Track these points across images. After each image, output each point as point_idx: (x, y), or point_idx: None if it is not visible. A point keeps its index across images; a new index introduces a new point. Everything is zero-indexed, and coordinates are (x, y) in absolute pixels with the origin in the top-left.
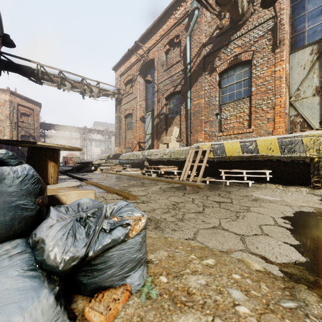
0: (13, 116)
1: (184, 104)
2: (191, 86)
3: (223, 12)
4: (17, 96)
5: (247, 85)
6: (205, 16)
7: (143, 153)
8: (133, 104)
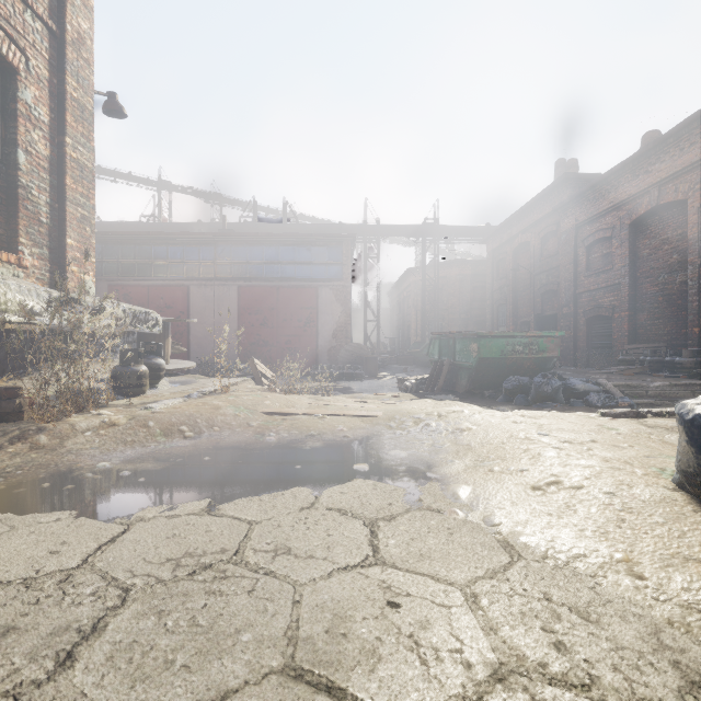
0: None
1: None
2: None
3: None
4: None
5: None
6: None
7: None
8: None
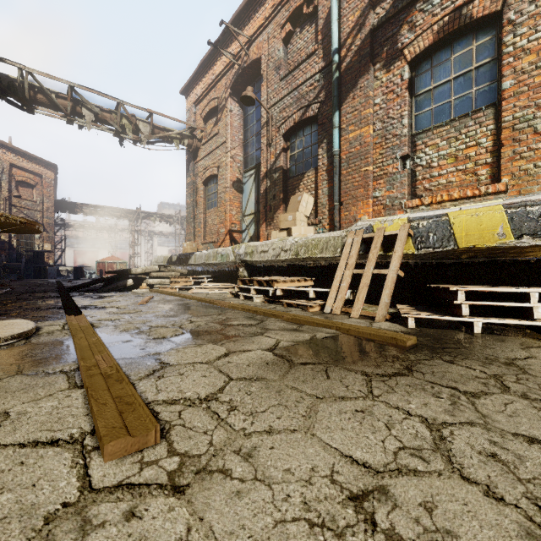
0: (1, 187)
1: (326, 143)
2: (343, 100)
3: None
4: (9, 149)
5: (488, 78)
6: None
7: (236, 249)
8: (218, 156)
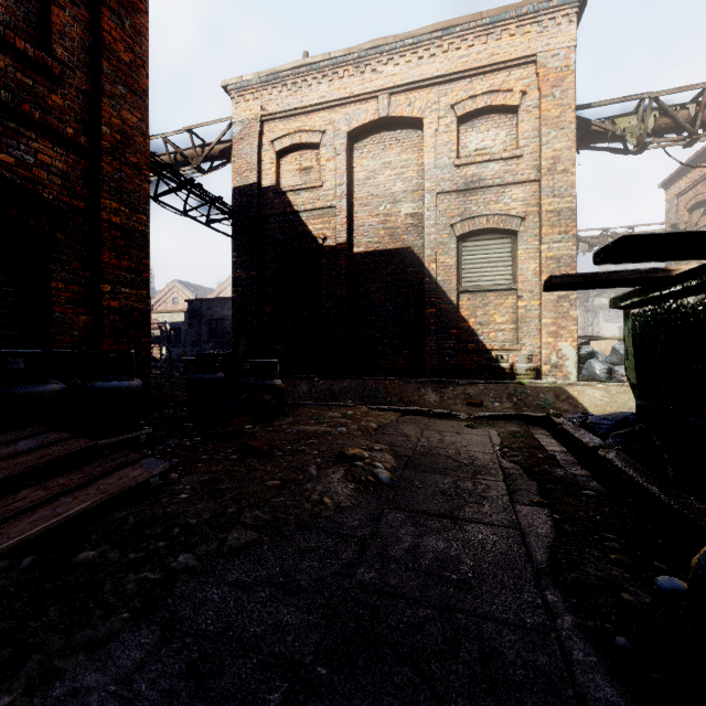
0: None
1: None
2: None
3: None
4: None
5: None
6: None
7: None
8: None
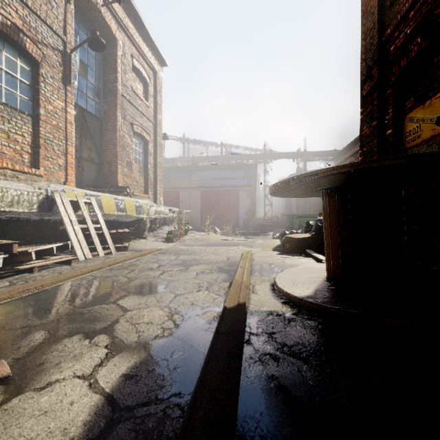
0: None
1: None
2: None
3: None
4: None
5: (28, 95)
6: None
7: None
8: None
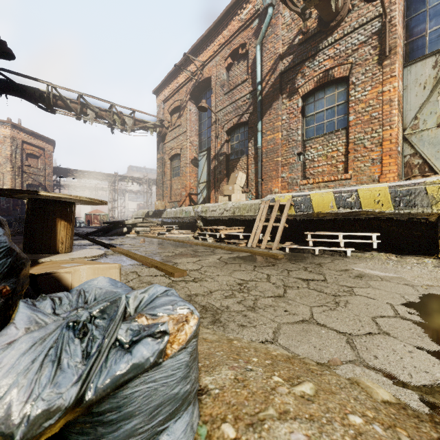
0: (16, 159)
1: (253, 140)
2: (263, 114)
3: (307, 10)
4: (21, 130)
5: (343, 112)
6: (282, 16)
7: (195, 208)
8: (181, 141)
